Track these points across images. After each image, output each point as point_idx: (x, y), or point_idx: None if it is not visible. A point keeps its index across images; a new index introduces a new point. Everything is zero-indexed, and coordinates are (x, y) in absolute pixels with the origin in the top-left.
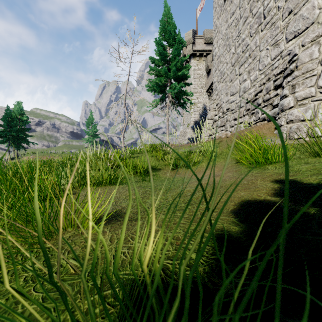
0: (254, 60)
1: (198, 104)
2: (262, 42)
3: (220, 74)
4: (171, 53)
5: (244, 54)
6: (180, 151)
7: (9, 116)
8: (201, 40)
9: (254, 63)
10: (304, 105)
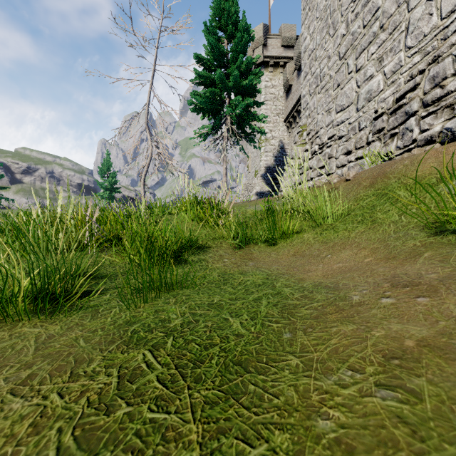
0: (393, 33)
1: (272, 141)
2: None
3: (314, 80)
4: (231, 49)
5: (369, 28)
6: (250, 210)
7: None
8: (276, 41)
9: (393, 38)
10: None
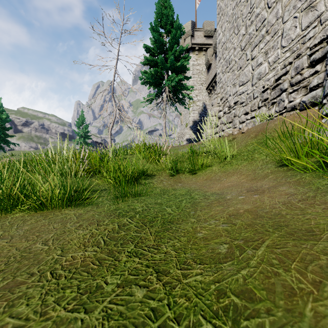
0: (274, 36)
1: (198, 103)
2: (287, 10)
3: (225, 63)
4: (169, 41)
5: (259, 31)
6: (181, 152)
7: None
8: (201, 33)
9: (274, 40)
10: None
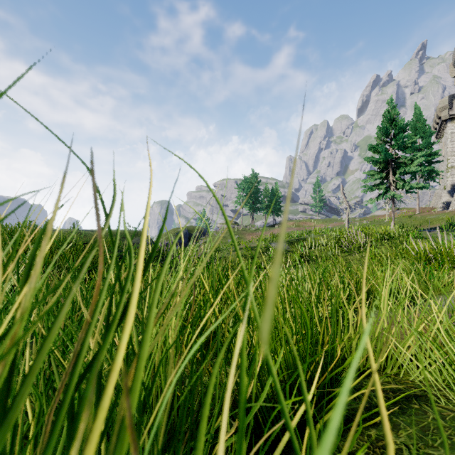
0: None
1: None
2: None
3: None
4: (421, 144)
5: None
6: (427, 218)
7: (273, 194)
8: None
9: None
10: None
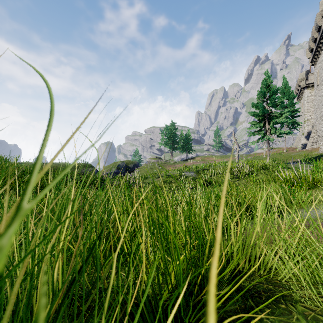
0: None
1: (311, 120)
2: None
3: (316, 117)
4: (287, 104)
5: (322, 117)
6: (291, 155)
7: (186, 138)
8: (313, 76)
9: None
10: (322, 145)
